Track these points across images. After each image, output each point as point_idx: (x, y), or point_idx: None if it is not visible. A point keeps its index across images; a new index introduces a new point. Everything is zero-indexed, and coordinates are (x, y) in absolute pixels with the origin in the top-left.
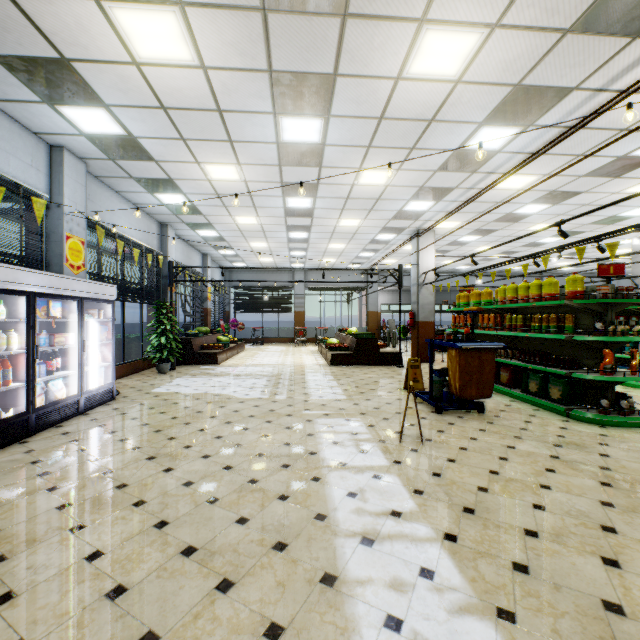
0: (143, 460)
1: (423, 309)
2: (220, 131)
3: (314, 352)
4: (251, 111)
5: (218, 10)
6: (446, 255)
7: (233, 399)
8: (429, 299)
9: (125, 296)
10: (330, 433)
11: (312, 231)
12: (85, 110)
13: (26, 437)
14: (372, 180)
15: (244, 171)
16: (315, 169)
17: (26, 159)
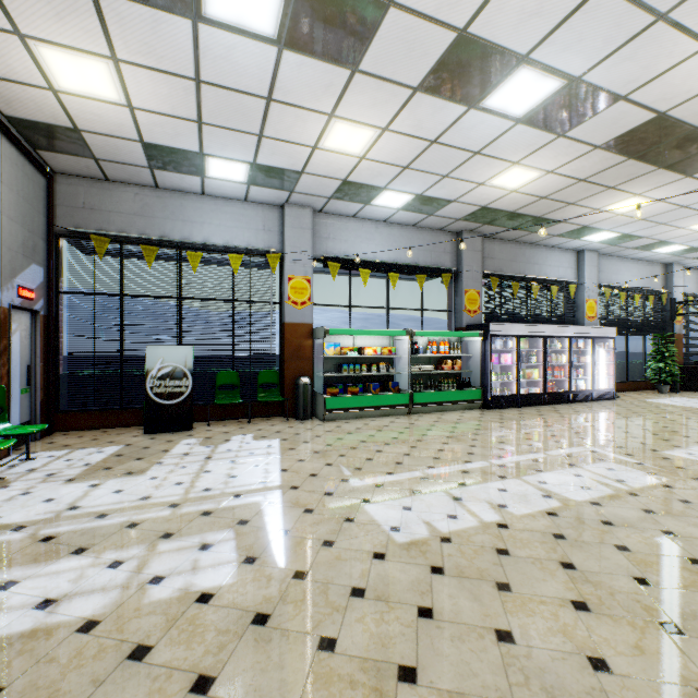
0: (619, 417)
1: None
2: (690, 212)
3: None
4: None
5: (659, 187)
6: None
7: None
8: None
9: (626, 331)
10: None
11: None
12: (594, 235)
13: (567, 403)
14: None
15: None
16: None
17: (565, 265)
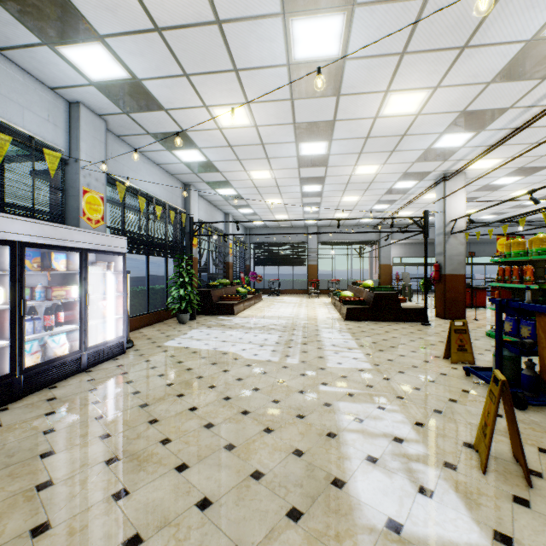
0: (100, 464)
1: (451, 261)
2: (223, 56)
3: (327, 304)
4: (255, 16)
5: None
6: (471, 203)
7: (240, 360)
8: (458, 249)
9: (148, 250)
10: (360, 435)
11: (326, 183)
12: (83, 48)
13: (10, 402)
14: (400, 108)
15: (254, 112)
16: (332, 100)
17: (42, 114)
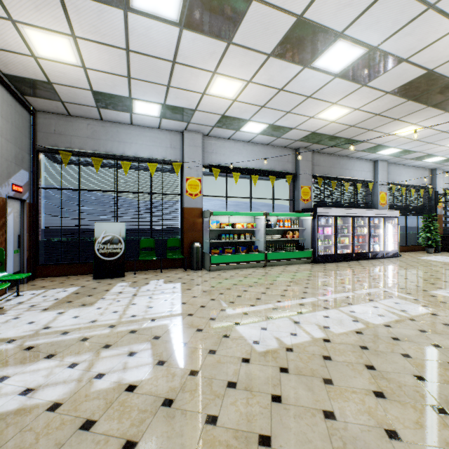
0: (402, 269)
1: None
2: (448, 135)
3: None
4: None
5: (428, 119)
6: None
7: None
8: None
9: (406, 213)
10: None
11: None
12: (385, 150)
13: (367, 259)
14: None
15: None
16: None
17: (366, 170)
